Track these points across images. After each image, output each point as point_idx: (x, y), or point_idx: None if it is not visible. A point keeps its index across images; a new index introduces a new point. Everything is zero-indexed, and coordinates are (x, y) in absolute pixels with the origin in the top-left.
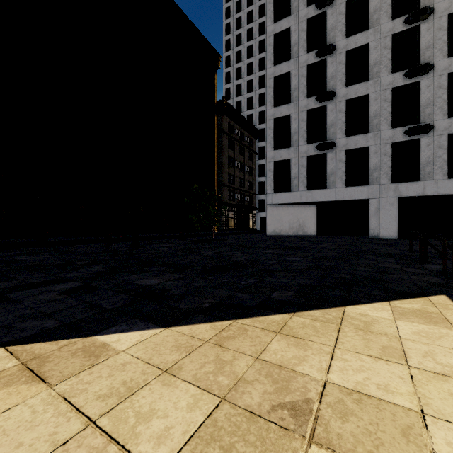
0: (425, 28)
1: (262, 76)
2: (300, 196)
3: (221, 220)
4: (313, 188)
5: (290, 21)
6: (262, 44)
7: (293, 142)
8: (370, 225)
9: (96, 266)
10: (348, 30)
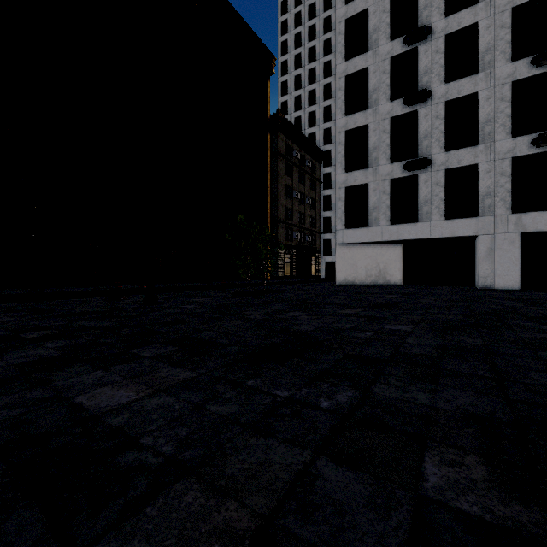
0: None
1: (327, 85)
2: (381, 233)
3: (275, 265)
4: (400, 222)
5: (368, 0)
6: (328, 45)
7: (371, 161)
8: (480, 271)
9: (51, 343)
10: (448, 6)
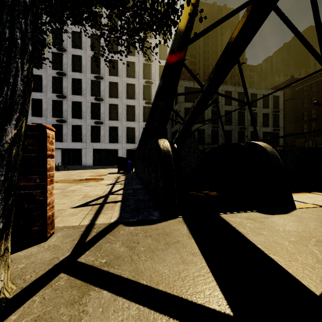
0: (102, 83)
1: None
2: None
3: None
4: (56, 141)
5: None
6: None
7: (44, 115)
8: (82, 160)
9: None
10: (74, 68)
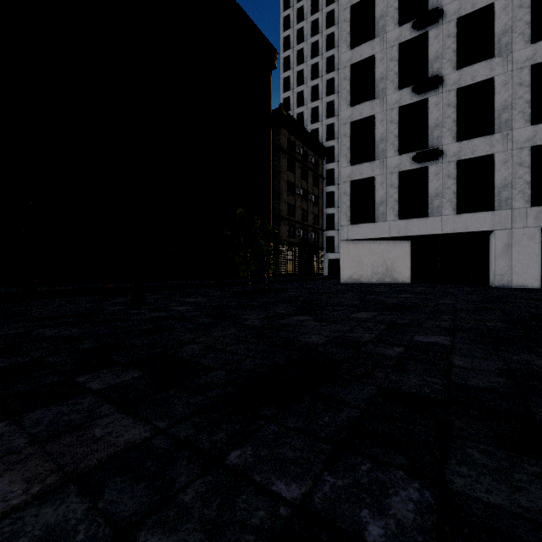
0: None
1: (330, 80)
2: (389, 228)
3: (278, 263)
4: (408, 217)
5: None
6: (331, 39)
7: (378, 153)
8: (496, 269)
9: None
10: None
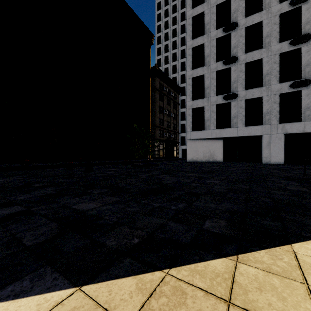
0: (305, 8)
1: (183, 50)
2: (211, 133)
3: (154, 151)
4: (221, 127)
5: (204, 7)
6: (183, 28)
7: (206, 94)
8: (263, 154)
9: (49, 188)
10: (247, 11)
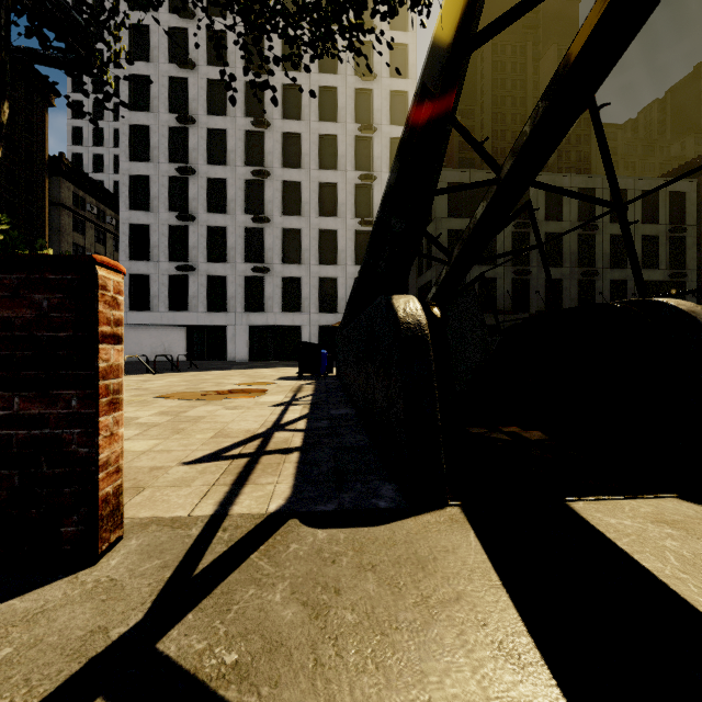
0: (268, 185)
1: None
2: (161, 317)
3: None
4: (177, 310)
5: (150, 119)
6: None
7: (153, 256)
8: (228, 350)
9: None
10: (210, 157)
